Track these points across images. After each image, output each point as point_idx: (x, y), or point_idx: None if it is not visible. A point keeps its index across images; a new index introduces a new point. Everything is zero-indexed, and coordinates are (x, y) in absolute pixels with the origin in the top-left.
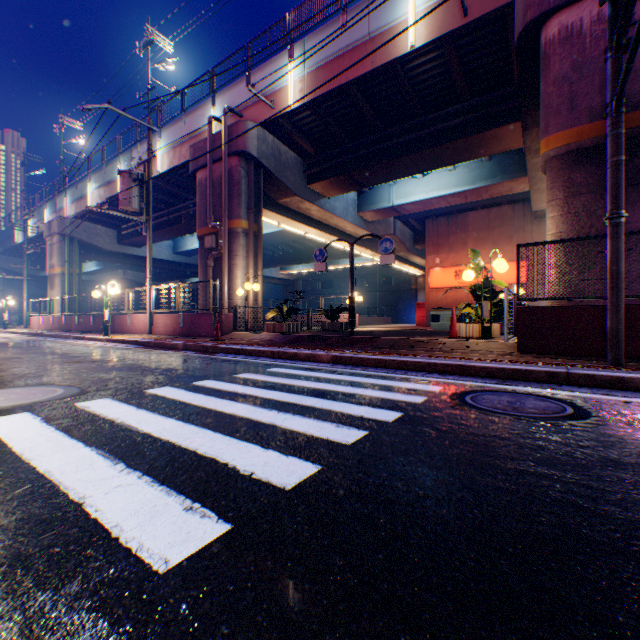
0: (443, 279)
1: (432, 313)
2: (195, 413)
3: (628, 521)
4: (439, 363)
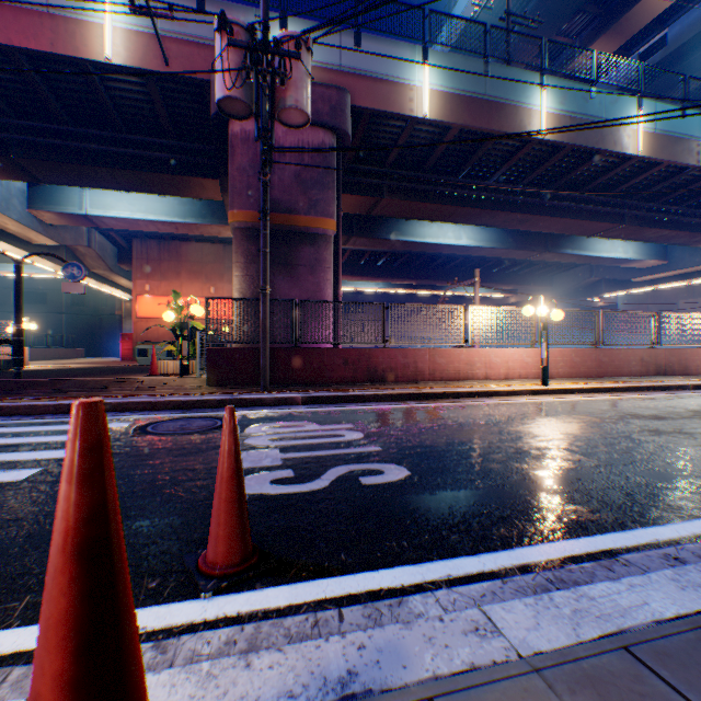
0: (156, 308)
1: (141, 347)
2: None
3: (206, 468)
4: (133, 402)
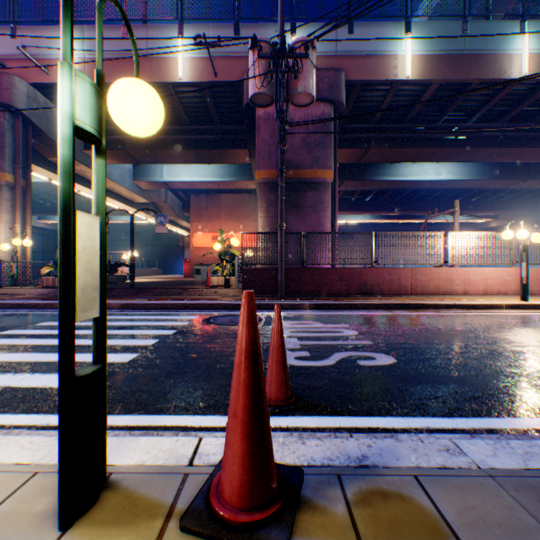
0: (205, 241)
1: (196, 267)
2: (31, 348)
3: None
4: (198, 303)
